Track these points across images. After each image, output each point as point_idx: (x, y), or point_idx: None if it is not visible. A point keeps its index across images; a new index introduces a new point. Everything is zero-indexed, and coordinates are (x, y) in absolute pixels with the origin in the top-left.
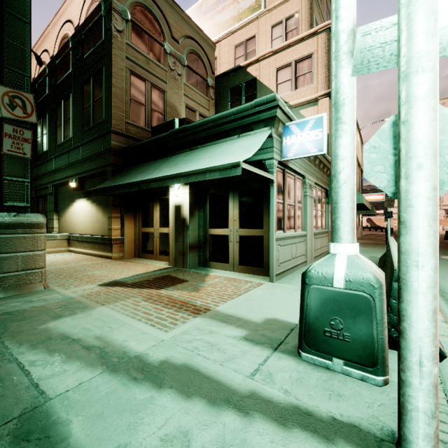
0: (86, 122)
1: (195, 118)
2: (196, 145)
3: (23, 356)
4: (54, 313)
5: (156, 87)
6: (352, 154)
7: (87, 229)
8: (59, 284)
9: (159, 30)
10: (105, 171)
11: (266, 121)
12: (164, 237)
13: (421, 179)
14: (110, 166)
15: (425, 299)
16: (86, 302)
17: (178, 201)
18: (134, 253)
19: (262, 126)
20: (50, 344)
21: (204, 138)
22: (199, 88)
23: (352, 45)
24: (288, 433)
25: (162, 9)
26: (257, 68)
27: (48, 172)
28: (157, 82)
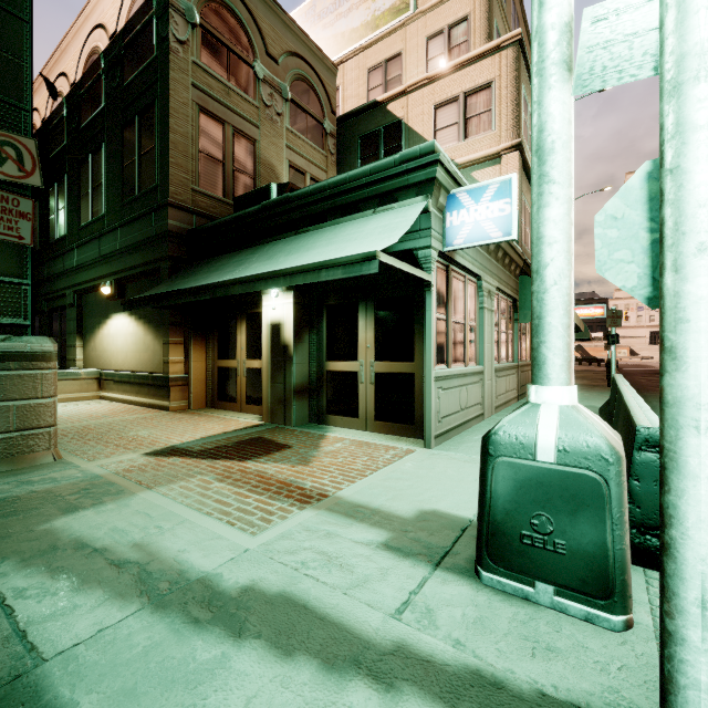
0: (128, 189)
1: (305, 184)
2: (305, 225)
3: (5, 580)
4: (67, 503)
5: (241, 133)
6: (567, 235)
7: (129, 363)
8: (79, 453)
9: (247, 42)
10: (158, 269)
11: (419, 186)
12: (253, 375)
13: (704, 272)
14: (167, 260)
15: None
16: (121, 483)
17: (276, 317)
18: (206, 400)
19: (412, 194)
20: (55, 557)
21: (317, 214)
22: (311, 136)
23: (567, 51)
24: None
25: (251, 8)
26: (404, 104)
27: (67, 270)
28: (242, 125)
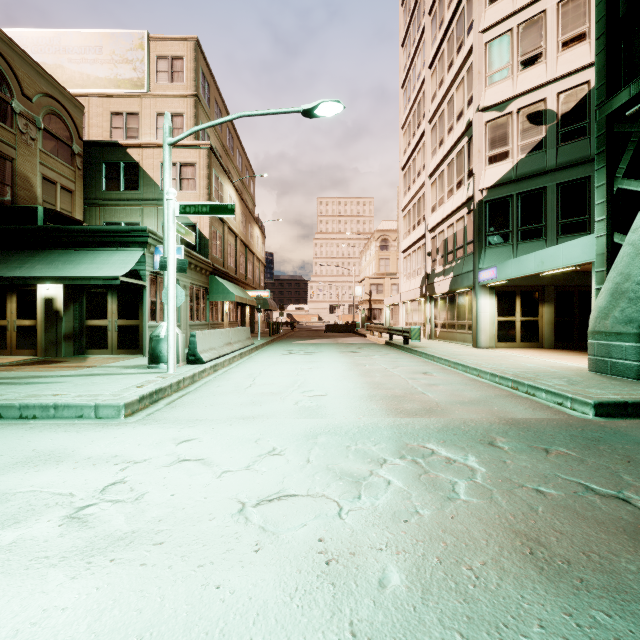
0: None
1: (56, 191)
2: (73, 246)
3: None
4: None
5: (0, 153)
6: None
7: None
8: None
9: (5, 85)
10: None
11: (140, 243)
12: (24, 330)
13: (170, 303)
14: None
15: (171, 332)
16: None
17: (49, 295)
18: None
19: (137, 246)
20: None
21: (82, 242)
22: (62, 156)
23: None
24: (136, 374)
25: (9, 60)
26: (140, 153)
27: None
28: (1, 147)
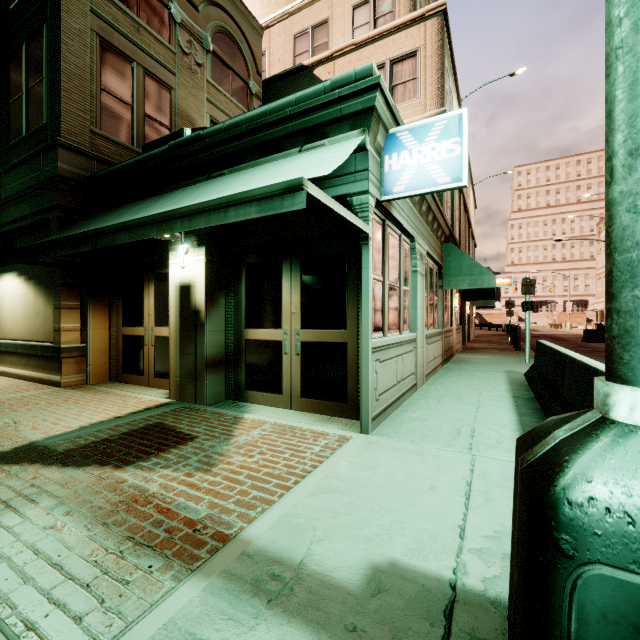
0: (14, 128)
1: None
2: (219, 169)
3: None
4: None
5: (154, 77)
6: None
7: (18, 331)
8: None
9: None
10: (47, 221)
11: (354, 118)
12: (162, 345)
13: None
14: (56, 209)
15: None
16: None
17: (185, 278)
18: (109, 373)
19: (346, 128)
20: None
21: (233, 154)
22: (235, 94)
23: None
24: None
25: None
26: (331, 70)
27: None
28: (156, 68)
